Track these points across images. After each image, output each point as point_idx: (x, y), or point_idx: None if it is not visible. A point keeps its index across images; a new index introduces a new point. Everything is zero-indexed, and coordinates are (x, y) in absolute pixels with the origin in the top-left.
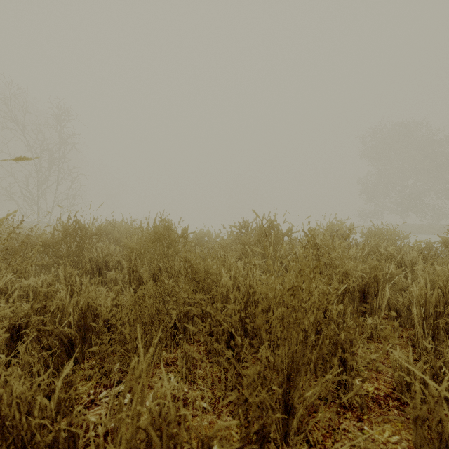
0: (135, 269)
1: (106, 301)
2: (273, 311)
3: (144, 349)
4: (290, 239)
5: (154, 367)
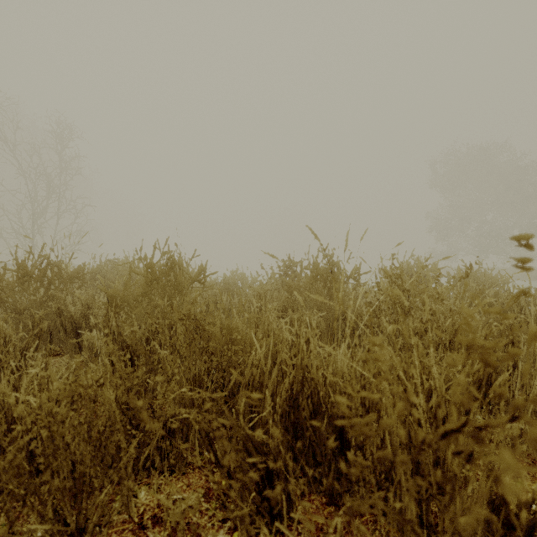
0: (117, 329)
1: (29, 397)
2: (348, 417)
3: (77, 514)
4: (358, 283)
5: (114, 533)
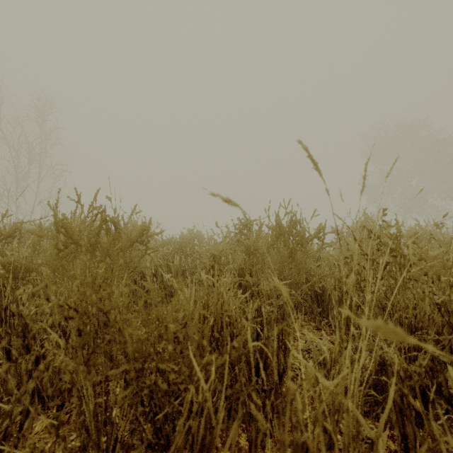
0: (17, 310)
1: None
2: None
3: None
4: (322, 244)
5: None
